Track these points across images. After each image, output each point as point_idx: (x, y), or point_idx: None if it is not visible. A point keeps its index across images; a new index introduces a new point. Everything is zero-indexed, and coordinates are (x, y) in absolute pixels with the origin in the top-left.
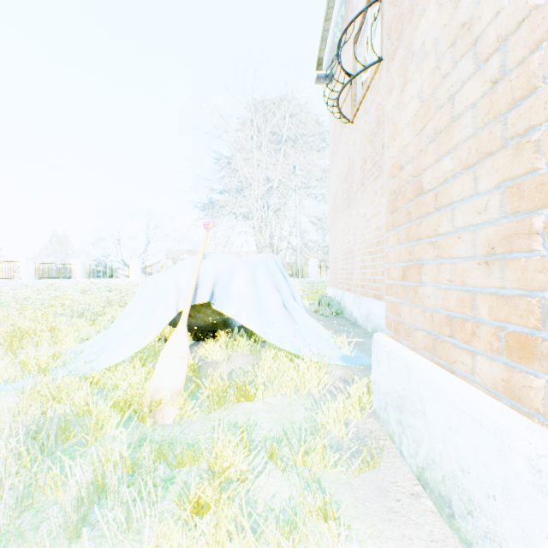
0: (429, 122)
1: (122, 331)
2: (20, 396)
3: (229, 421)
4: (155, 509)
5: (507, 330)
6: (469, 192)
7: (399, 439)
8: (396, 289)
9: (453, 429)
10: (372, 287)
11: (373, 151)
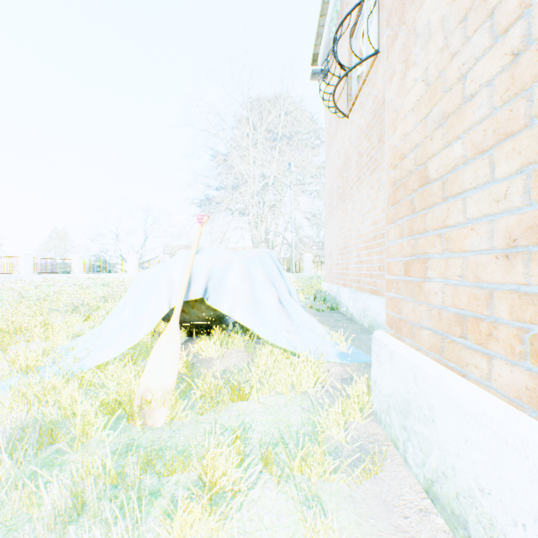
0: (436, 105)
1: (113, 328)
2: (3, 397)
3: (222, 424)
4: (138, 528)
5: (531, 332)
6: (485, 178)
7: (403, 446)
8: (397, 285)
9: (470, 442)
10: (369, 282)
11: (370, 145)
